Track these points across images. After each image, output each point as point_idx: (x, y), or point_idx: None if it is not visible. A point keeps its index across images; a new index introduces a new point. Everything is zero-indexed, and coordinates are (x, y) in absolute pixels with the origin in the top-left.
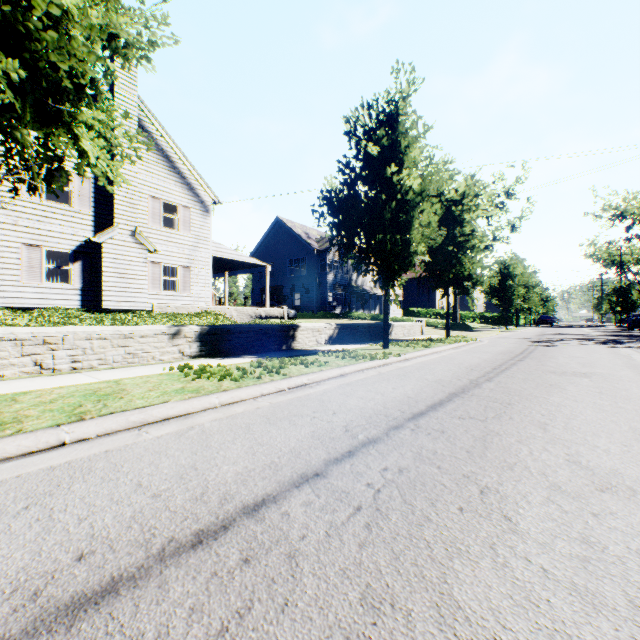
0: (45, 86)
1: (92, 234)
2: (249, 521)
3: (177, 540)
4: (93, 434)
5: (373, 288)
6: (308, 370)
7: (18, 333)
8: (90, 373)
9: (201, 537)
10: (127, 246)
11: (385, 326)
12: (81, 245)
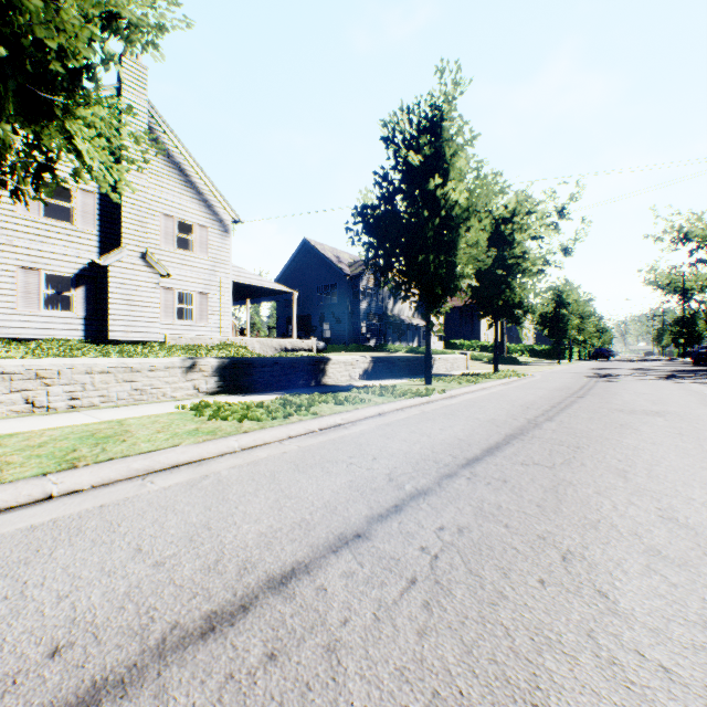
0: (33, 72)
1: (97, 256)
2: (275, 599)
3: (182, 626)
4: (87, 485)
5: (411, 318)
6: (341, 408)
7: (6, 366)
8: (90, 412)
9: (213, 622)
10: (136, 270)
11: (427, 359)
12: (84, 268)
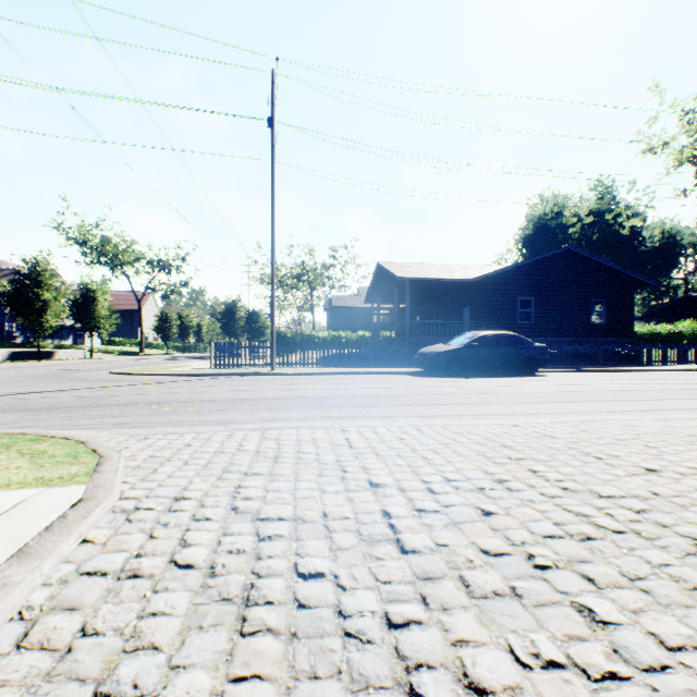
0: None
1: None
2: None
3: None
4: None
5: (66, 319)
6: None
7: None
8: None
9: None
10: None
11: (39, 352)
12: None
